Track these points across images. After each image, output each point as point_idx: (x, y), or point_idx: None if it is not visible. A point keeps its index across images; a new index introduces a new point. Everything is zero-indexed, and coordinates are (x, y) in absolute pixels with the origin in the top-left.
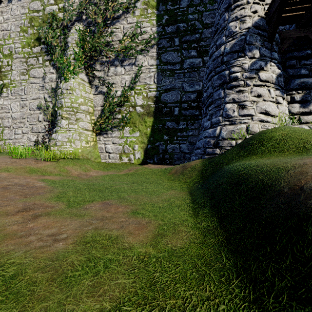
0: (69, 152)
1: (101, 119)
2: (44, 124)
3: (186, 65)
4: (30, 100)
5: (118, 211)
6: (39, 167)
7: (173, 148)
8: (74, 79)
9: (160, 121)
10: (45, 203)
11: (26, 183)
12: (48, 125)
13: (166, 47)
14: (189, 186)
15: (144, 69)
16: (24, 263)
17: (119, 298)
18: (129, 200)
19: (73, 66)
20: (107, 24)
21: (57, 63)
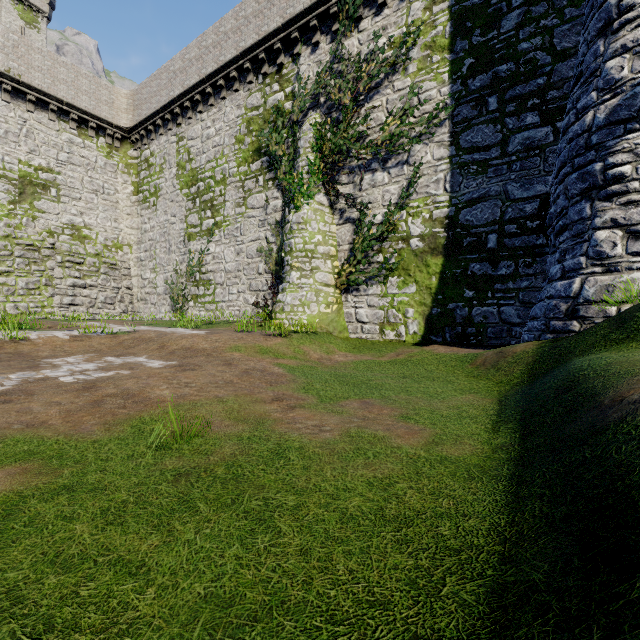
0: (302, 322)
1: (349, 265)
2: (266, 277)
3: (514, 146)
4: (247, 243)
5: (383, 413)
6: (269, 346)
7: (484, 314)
8: (309, 205)
9: (456, 263)
10: (294, 394)
11: (263, 367)
12: (270, 279)
13: (470, 119)
14: (504, 391)
15: (424, 169)
16: (303, 441)
17: (388, 474)
18: (397, 402)
19: (307, 184)
20: (360, 102)
21: (283, 182)
